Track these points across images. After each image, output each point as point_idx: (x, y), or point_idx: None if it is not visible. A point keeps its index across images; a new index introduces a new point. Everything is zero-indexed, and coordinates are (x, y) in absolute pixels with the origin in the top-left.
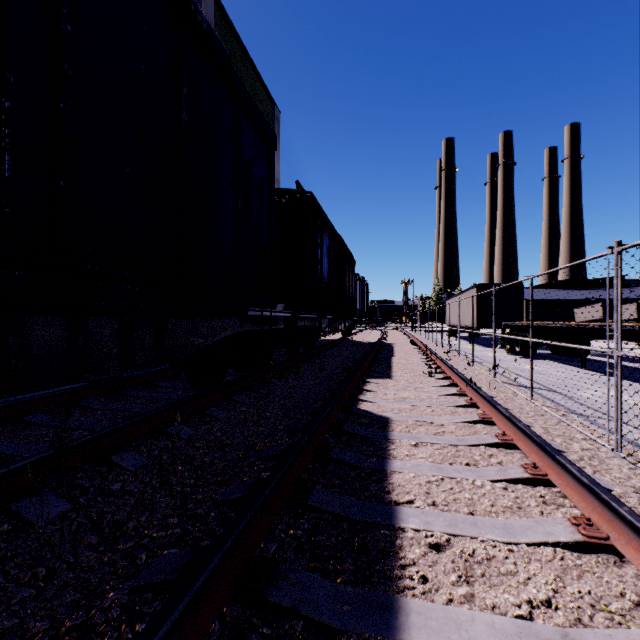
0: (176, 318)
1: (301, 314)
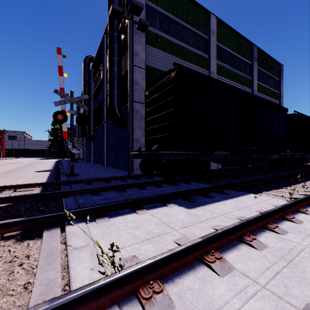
0: (268, 155)
1: (296, 153)
